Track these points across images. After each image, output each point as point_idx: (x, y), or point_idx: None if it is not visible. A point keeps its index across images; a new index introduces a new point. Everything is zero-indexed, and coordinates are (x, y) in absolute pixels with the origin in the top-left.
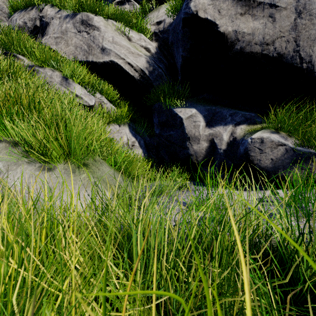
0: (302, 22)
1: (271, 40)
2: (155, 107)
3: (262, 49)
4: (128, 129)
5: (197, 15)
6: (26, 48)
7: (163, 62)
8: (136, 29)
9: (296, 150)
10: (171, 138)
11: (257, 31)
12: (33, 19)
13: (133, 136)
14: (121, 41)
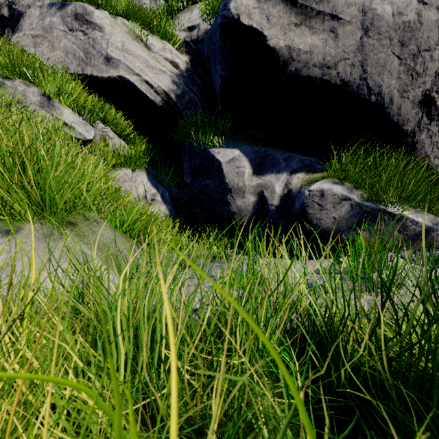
0: (369, 42)
1: (333, 63)
2: (186, 147)
3: (323, 73)
4: (145, 176)
5: (239, 21)
6: None
7: (197, 84)
8: (159, 34)
9: (363, 206)
10: (207, 190)
11: (316, 50)
12: None
13: (153, 186)
14: (135, 49)
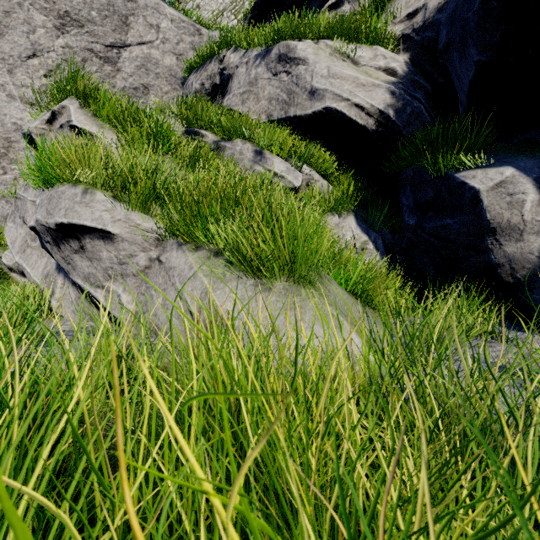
0: None
1: None
2: (407, 176)
3: None
4: (353, 220)
5: None
6: (210, 119)
7: (421, 87)
8: (366, 41)
9: None
10: (446, 233)
11: None
12: (212, 77)
13: (363, 232)
14: (342, 71)
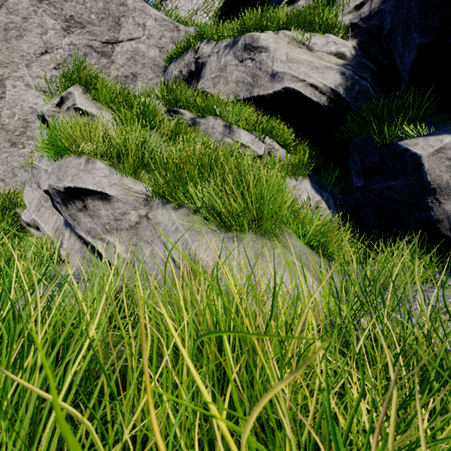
0: None
1: None
2: (355, 145)
3: None
4: (308, 183)
5: None
6: (187, 100)
7: (367, 68)
8: (319, 30)
9: None
10: (390, 193)
11: None
12: (188, 65)
13: (316, 192)
14: (299, 56)
